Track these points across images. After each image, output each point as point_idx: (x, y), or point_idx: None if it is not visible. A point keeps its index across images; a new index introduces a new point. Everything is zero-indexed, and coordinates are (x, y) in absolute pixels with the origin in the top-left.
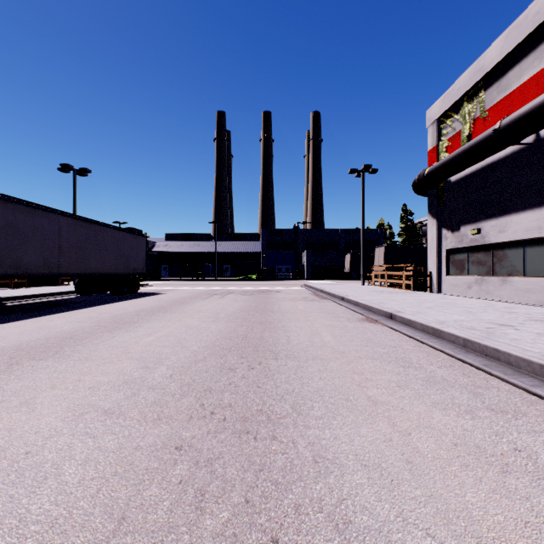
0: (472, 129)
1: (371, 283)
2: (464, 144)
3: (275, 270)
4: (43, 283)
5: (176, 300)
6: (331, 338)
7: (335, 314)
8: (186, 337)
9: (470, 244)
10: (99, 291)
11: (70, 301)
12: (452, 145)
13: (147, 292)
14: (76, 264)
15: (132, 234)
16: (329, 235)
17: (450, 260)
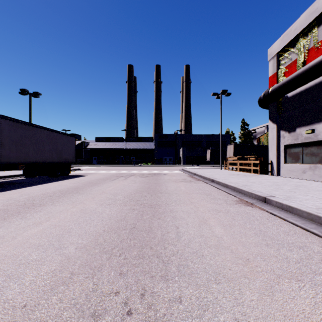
0: (306, 57)
1: (227, 168)
2: (300, 68)
3: (163, 160)
4: (8, 168)
5: (91, 181)
6: (222, 230)
7: (212, 195)
8: (73, 227)
9: (304, 141)
10: (41, 174)
11: (13, 182)
12: (289, 71)
13: (75, 175)
14: (17, 155)
15: (64, 134)
16: (196, 138)
17: (287, 152)
